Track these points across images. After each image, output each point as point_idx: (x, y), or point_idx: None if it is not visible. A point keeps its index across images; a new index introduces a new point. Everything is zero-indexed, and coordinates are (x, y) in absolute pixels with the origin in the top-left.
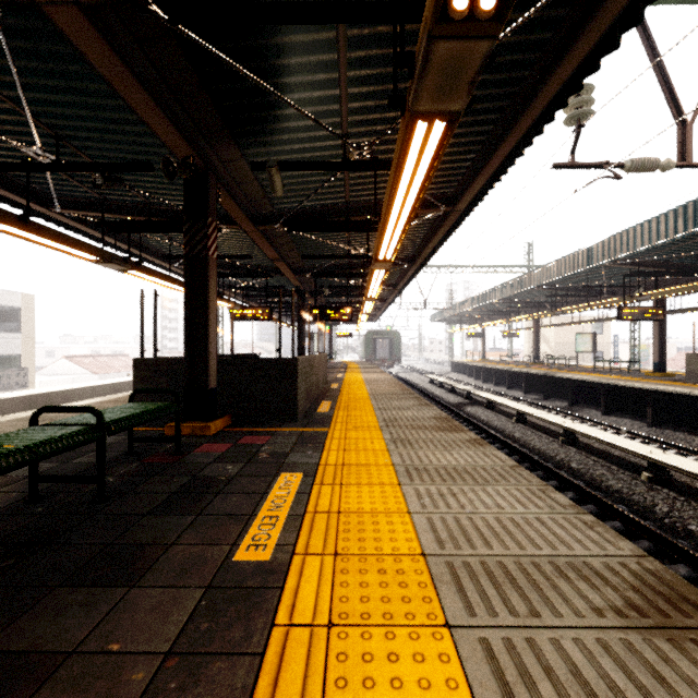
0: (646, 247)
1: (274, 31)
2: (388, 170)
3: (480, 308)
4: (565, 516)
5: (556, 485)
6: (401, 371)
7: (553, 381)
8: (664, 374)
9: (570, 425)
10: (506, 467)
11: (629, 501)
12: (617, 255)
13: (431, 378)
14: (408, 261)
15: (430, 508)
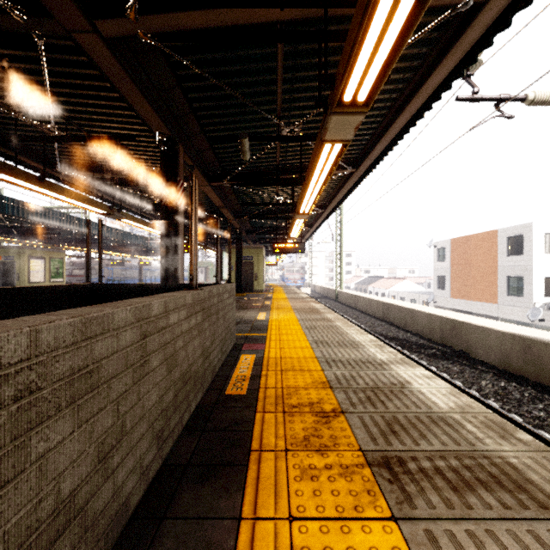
0: None
1: (140, 152)
2: (32, 141)
3: None
4: None
5: None
6: None
7: None
8: None
9: None
10: None
11: None
12: None
13: None
14: None
15: None
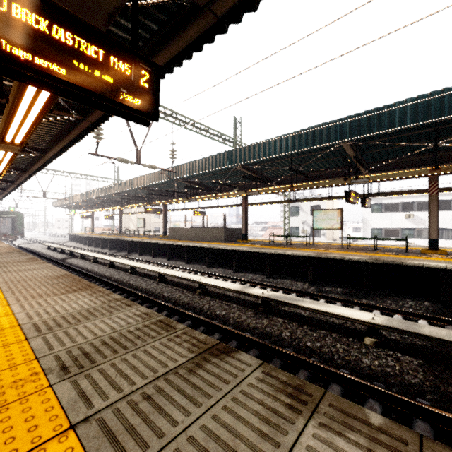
0: (142, 186)
1: None
2: None
3: (87, 200)
4: (55, 271)
5: (95, 282)
6: (25, 243)
7: (122, 242)
8: (166, 236)
9: (111, 259)
10: (48, 266)
11: (119, 280)
12: (140, 186)
13: (48, 246)
14: (21, 170)
15: (5, 277)
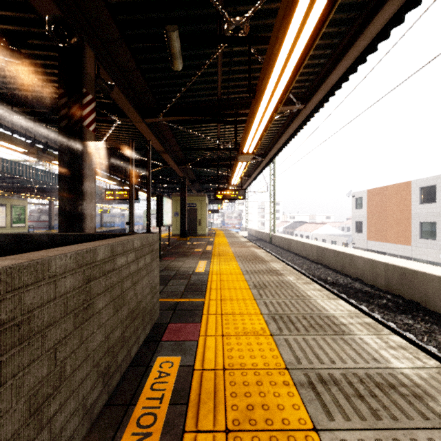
0: None
1: None
2: None
3: None
4: None
5: None
6: None
7: None
8: None
9: None
10: None
11: None
12: None
13: None
14: None
15: None
